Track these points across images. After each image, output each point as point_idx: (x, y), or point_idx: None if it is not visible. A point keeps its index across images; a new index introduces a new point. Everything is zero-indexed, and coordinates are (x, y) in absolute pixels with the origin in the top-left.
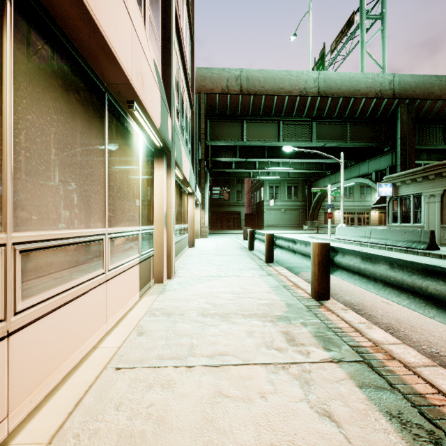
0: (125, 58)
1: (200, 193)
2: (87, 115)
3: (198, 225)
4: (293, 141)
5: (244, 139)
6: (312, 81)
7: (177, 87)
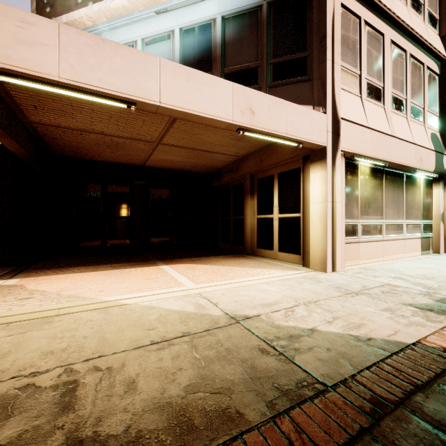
0: (412, 162)
1: None
2: (398, 185)
3: None
4: None
5: None
6: None
7: None
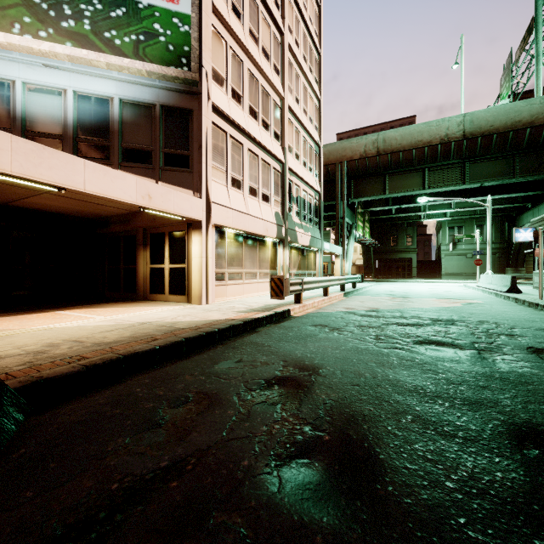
0: (261, 231)
1: (339, 246)
2: (254, 246)
3: (338, 272)
4: (441, 187)
5: (386, 192)
6: (455, 126)
7: (296, 200)
